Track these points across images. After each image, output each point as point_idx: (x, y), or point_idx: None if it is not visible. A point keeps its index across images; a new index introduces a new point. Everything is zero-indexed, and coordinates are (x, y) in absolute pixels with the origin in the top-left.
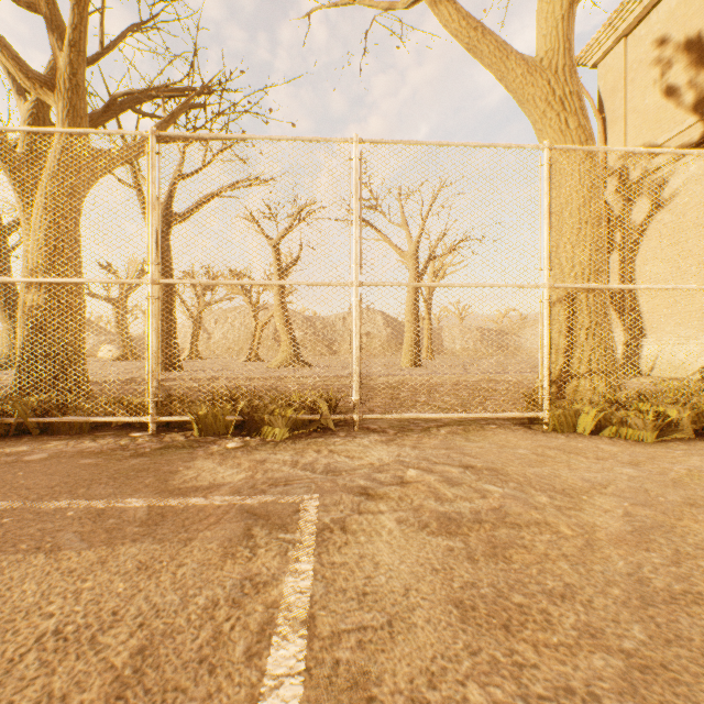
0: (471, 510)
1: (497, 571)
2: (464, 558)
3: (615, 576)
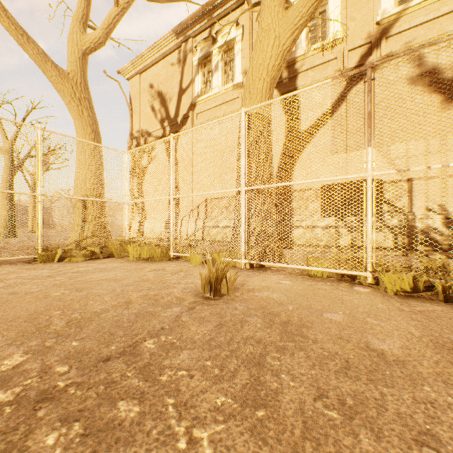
0: None
1: None
2: None
3: None
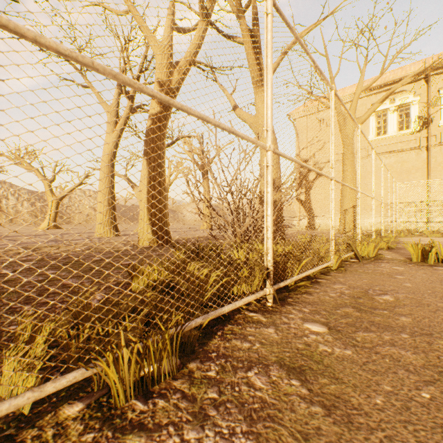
0: None
1: None
2: None
3: None
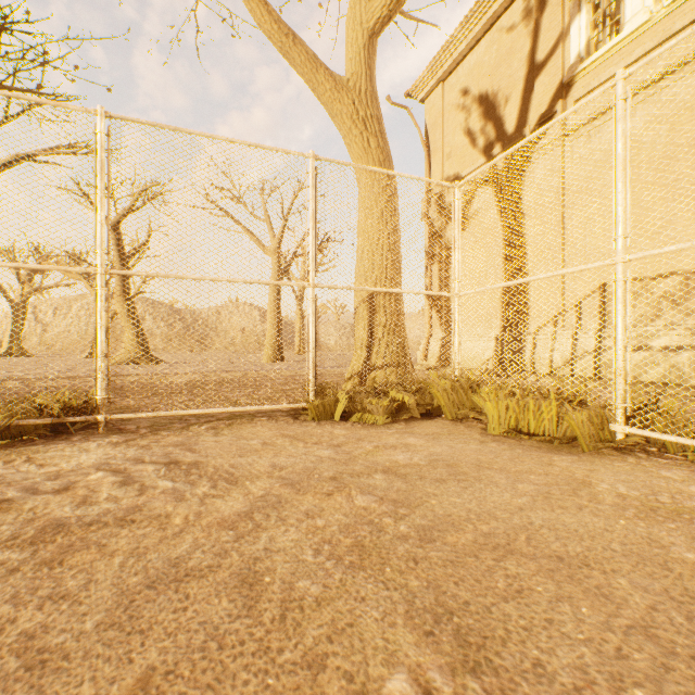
0: (102, 512)
1: (25, 580)
2: (6, 571)
3: (158, 563)
